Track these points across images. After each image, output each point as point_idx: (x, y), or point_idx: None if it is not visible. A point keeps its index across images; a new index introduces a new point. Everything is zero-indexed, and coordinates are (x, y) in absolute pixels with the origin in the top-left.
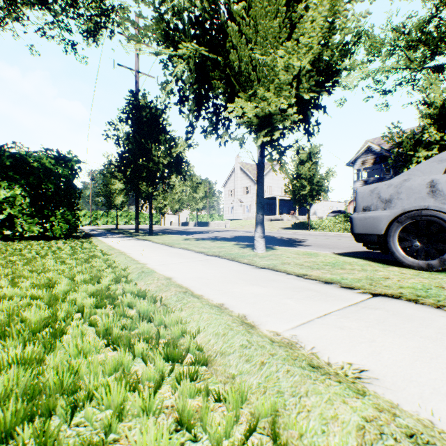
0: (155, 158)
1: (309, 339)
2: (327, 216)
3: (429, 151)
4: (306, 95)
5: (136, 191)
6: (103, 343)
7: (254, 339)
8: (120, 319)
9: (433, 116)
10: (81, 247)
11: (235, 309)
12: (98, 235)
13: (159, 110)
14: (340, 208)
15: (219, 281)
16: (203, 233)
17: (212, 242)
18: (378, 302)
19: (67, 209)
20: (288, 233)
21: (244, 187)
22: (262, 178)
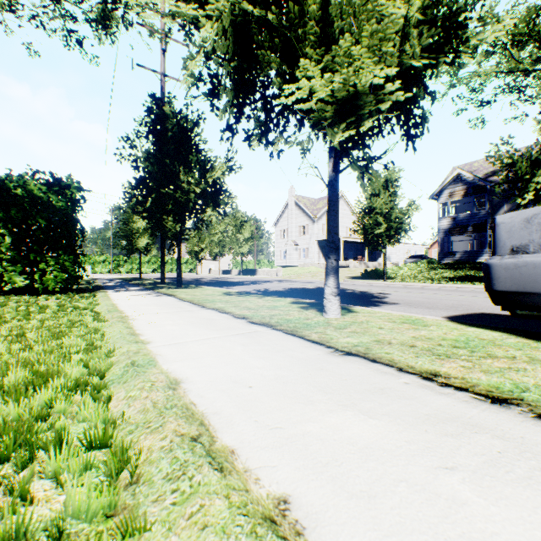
0: (185, 185)
1: None
2: (404, 262)
3: None
4: (416, 60)
5: (161, 230)
6: None
7: None
8: None
9: None
10: (74, 306)
11: (323, 540)
12: (110, 288)
13: (189, 122)
14: (419, 252)
15: (272, 395)
16: (249, 285)
17: (259, 298)
18: None
19: (64, 253)
20: (358, 285)
21: (300, 227)
22: (336, 203)
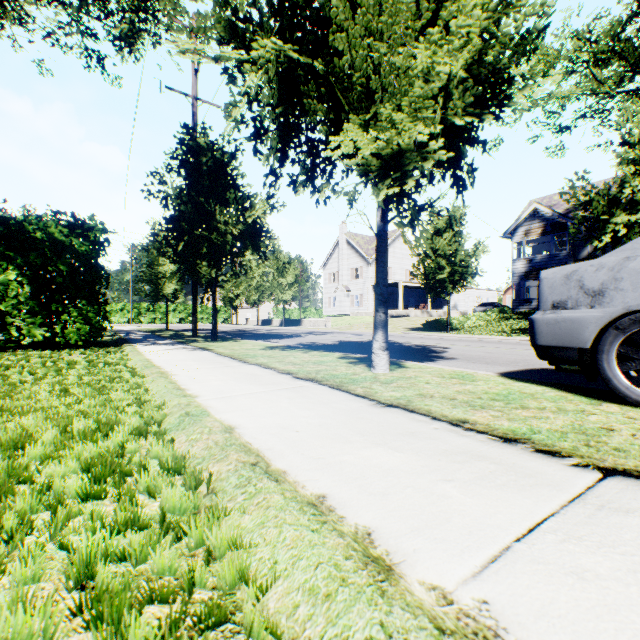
0: (221, 226)
1: (522, 619)
2: (473, 311)
3: (632, 215)
4: (459, 119)
5: (193, 276)
6: (63, 616)
7: (396, 619)
8: (123, 531)
9: (639, 161)
10: (104, 361)
11: (348, 513)
12: (136, 341)
13: (226, 154)
14: (492, 299)
15: (316, 437)
16: (293, 337)
17: (305, 353)
18: (622, 491)
19: (88, 302)
20: (418, 337)
21: (352, 269)
22: (384, 255)
